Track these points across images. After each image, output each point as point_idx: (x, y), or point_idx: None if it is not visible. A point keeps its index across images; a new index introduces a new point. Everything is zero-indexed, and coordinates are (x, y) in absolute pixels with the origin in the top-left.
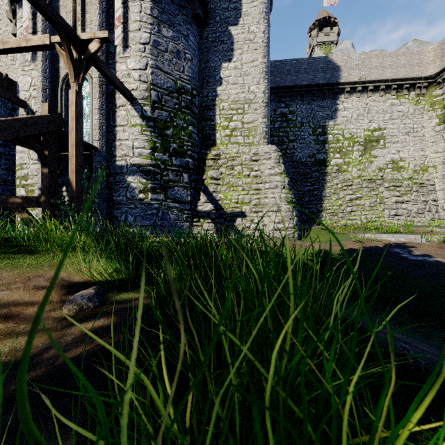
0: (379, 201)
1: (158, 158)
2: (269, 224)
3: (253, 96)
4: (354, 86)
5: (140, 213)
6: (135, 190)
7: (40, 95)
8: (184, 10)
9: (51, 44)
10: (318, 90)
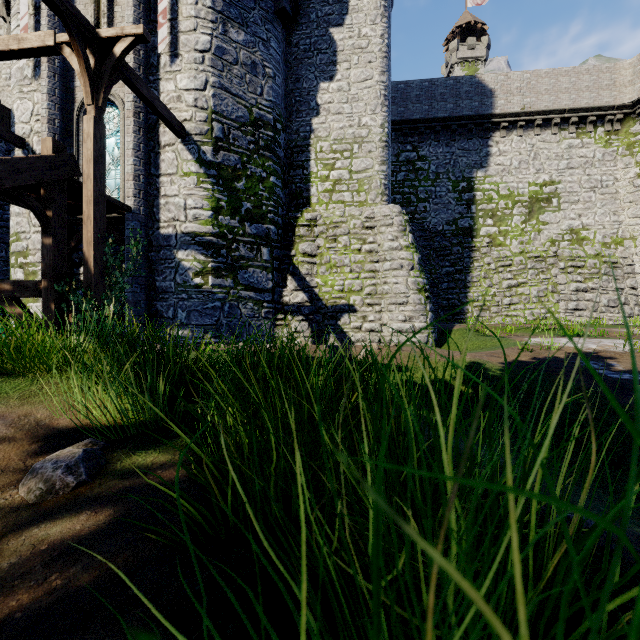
0: (552, 288)
1: (224, 223)
2: (390, 323)
3: (366, 131)
4: (515, 119)
5: (197, 307)
6: (188, 271)
7: (45, 129)
8: (263, 2)
9: (57, 46)
10: (460, 126)
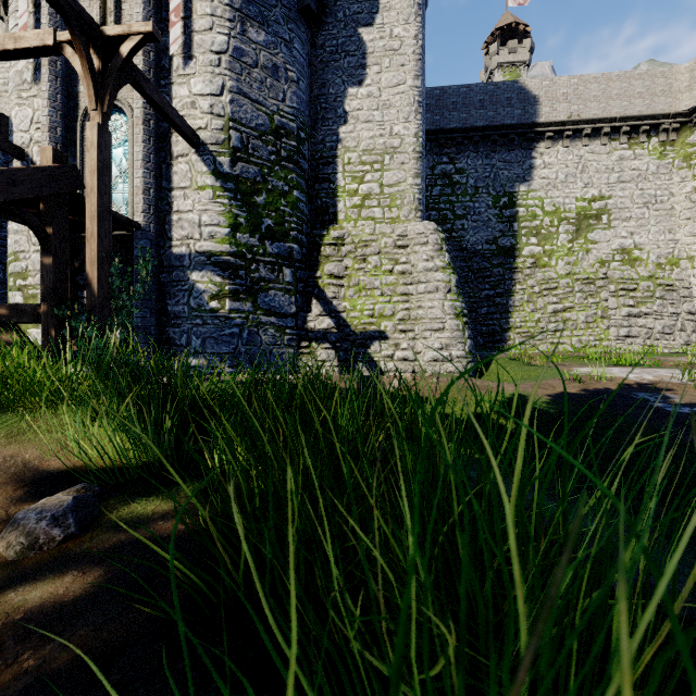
0: (602, 314)
1: (242, 242)
2: (425, 351)
3: (398, 141)
4: (561, 129)
5: (212, 333)
6: (203, 294)
7: (46, 138)
8: None
9: (57, 46)
10: (501, 136)
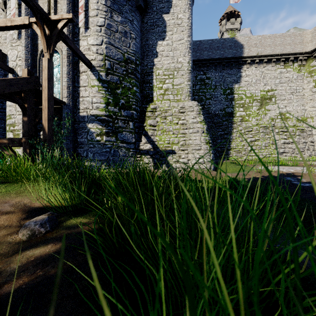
0: (272, 142)
1: (111, 110)
2: (192, 159)
3: (180, 65)
4: (254, 59)
5: (97, 151)
6: (93, 134)
7: (24, 64)
8: (130, 2)
9: (30, 24)
10: (227, 62)
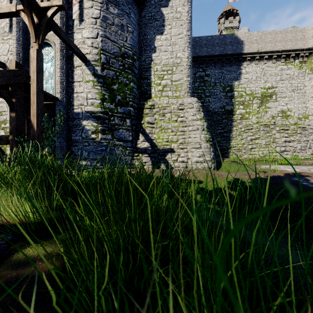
0: (273, 140)
1: (107, 106)
2: (192, 157)
3: (179, 60)
4: (254, 56)
5: (92, 149)
6: (88, 131)
7: (15, 58)
8: None
9: (17, 12)
10: (227, 59)
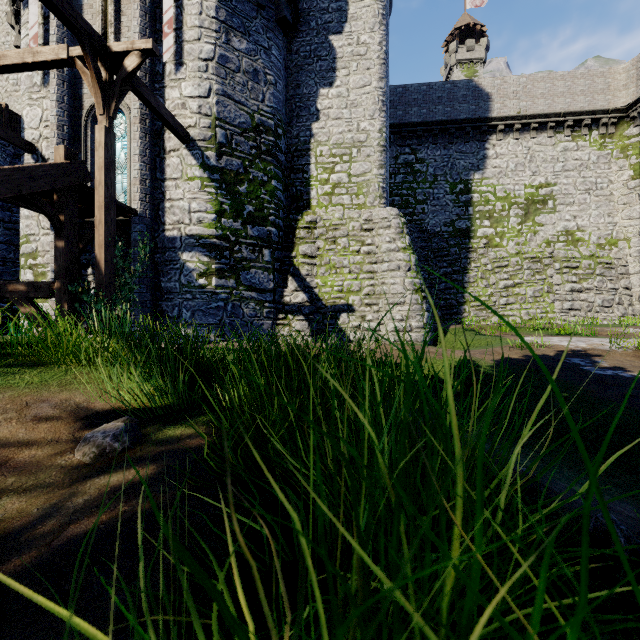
0: (547, 289)
1: (227, 226)
2: (388, 322)
3: (364, 136)
4: (511, 123)
5: (201, 307)
6: (192, 272)
7: (55, 135)
8: (264, 12)
9: (70, 59)
10: (458, 129)
